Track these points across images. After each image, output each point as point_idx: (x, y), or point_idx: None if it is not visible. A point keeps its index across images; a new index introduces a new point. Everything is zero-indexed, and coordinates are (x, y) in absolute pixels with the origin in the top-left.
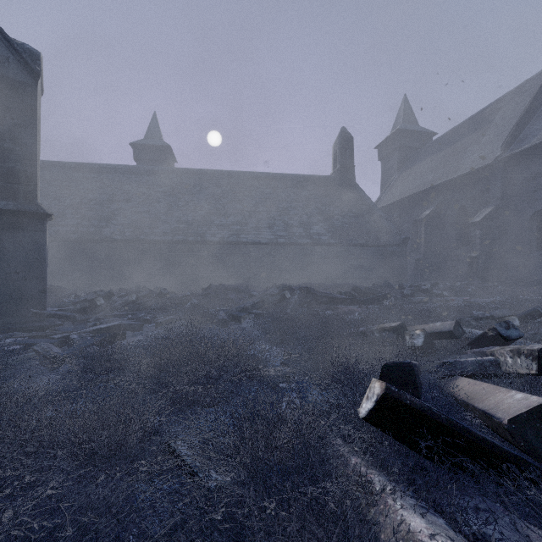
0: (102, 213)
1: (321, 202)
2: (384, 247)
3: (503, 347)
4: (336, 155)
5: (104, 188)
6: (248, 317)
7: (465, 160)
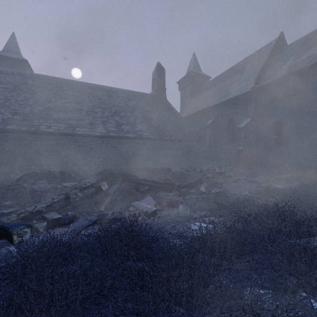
0: None
1: (144, 109)
2: (186, 142)
3: None
4: (154, 80)
5: None
6: (30, 230)
7: (232, 90)
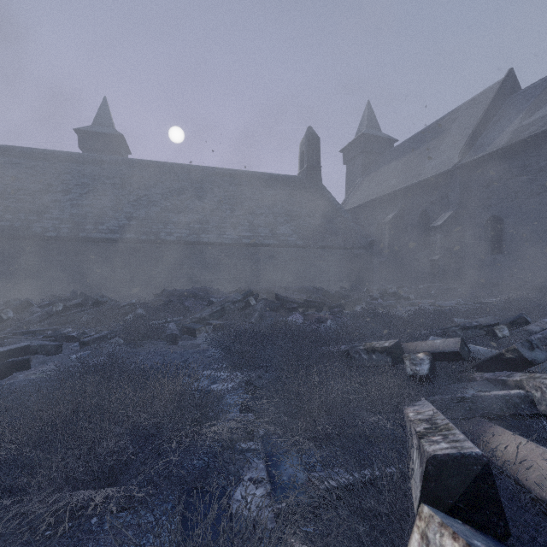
0: (31, 205)
1: (288, 202)
2: (351, 250)
3: (531, 375)
4: (303, 155)
5: (37, 176)
6: (205, 329)
7: (426, 166)
